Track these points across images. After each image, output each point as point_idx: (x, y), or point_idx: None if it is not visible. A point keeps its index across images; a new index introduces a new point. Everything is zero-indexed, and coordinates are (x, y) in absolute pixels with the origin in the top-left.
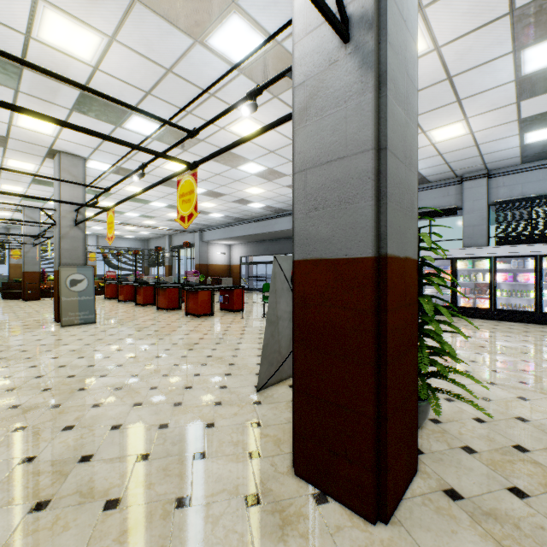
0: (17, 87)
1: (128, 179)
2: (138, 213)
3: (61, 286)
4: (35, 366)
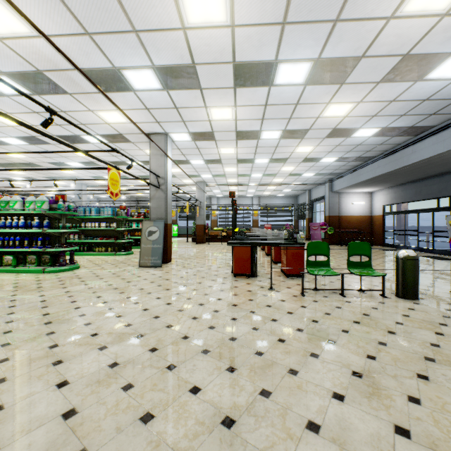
0: (66, 91)
1: (210, 142)
2: (259, 173)
3: (142, 236)
4: (14, 300)
